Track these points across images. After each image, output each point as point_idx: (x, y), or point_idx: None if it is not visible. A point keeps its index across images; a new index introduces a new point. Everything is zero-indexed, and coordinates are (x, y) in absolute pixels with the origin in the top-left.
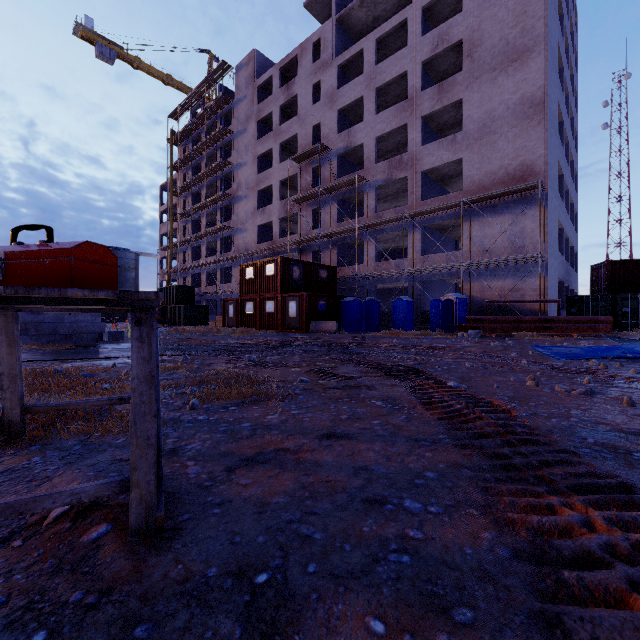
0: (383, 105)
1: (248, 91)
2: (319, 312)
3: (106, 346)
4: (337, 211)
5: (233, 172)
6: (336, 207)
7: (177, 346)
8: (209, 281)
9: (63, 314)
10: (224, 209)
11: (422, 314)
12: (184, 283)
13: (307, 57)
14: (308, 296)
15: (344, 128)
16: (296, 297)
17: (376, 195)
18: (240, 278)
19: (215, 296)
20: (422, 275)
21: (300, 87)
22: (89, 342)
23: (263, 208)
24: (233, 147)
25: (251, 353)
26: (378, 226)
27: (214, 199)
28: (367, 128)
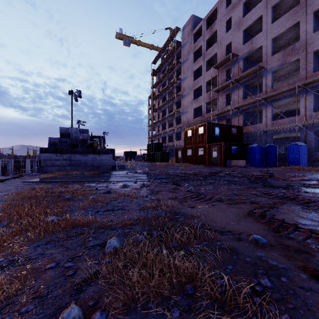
0: (277, 17)
1: (189, 38)
2: (232, 154)
3: (113, 172)
4: (243, 92)
5: (181, 83)
6: (242, 90)
7: (146, 174)
8: (169, 140)
9: (96, 156)
10: (176, 103)
11: (313, 155)
12: (158, 141)
13: (223, 6)
14: (225, 144)
15: (247, 41)
16: (217, 145)
17: (272, 77)
18: (184, 136)
19: (172, 147)
20: (313, 126)
21: (218, 25)
22: (107, 170)
23: (197, 98)
24: (181, 70)
25: (189, 182)
26: (274, 97)
27: (172, 98)
28: (265, 34)
